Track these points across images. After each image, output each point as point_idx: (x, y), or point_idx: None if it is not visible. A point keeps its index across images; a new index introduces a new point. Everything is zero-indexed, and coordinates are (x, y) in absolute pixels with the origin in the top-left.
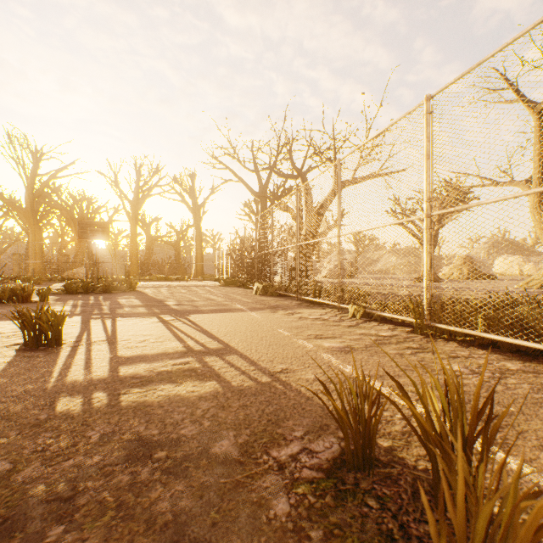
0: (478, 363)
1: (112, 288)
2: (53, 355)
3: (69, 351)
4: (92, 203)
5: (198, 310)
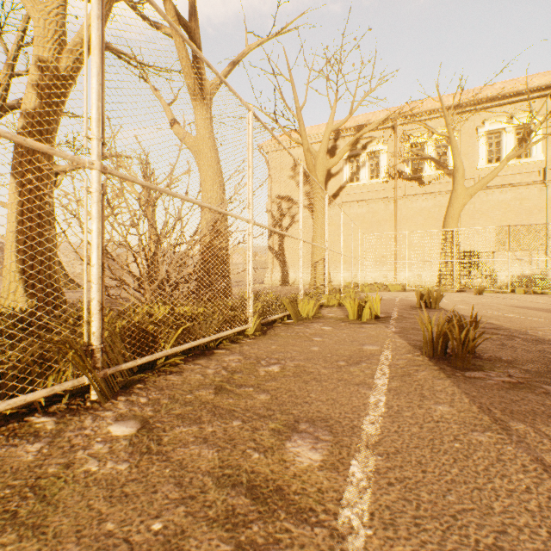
0: (243, 364)
1: None
2: None
3: None
4: None
5: None
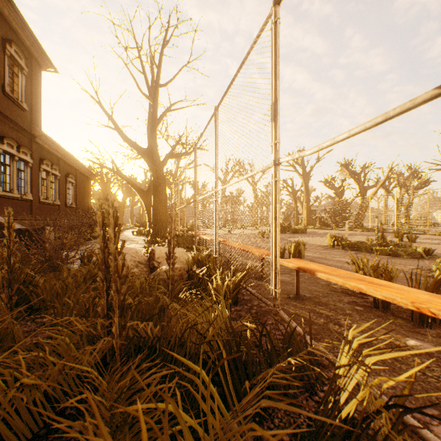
0: None
1: None
2: None
3: None
4: None
5: None
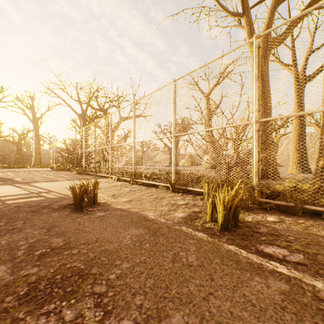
0: (136, 188)
1: None
2: None
3: None
4: None
5: (37, 181)
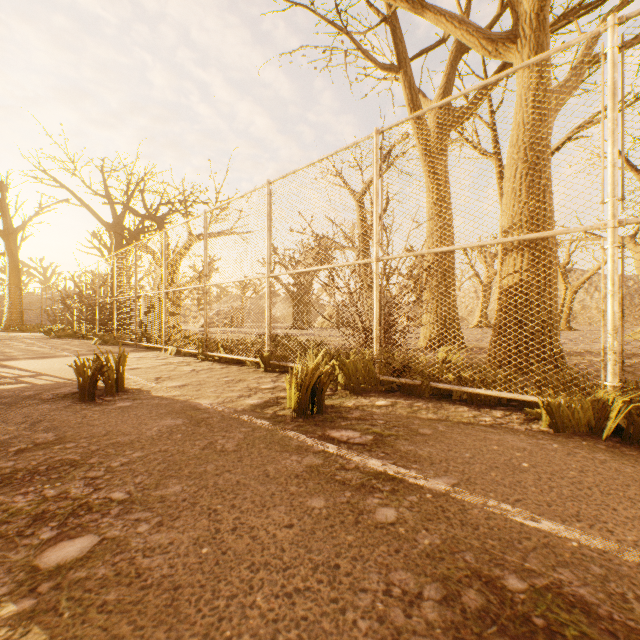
0: (205, 367)
1: None
2: None
3: None
4: None
5: (14, 359)
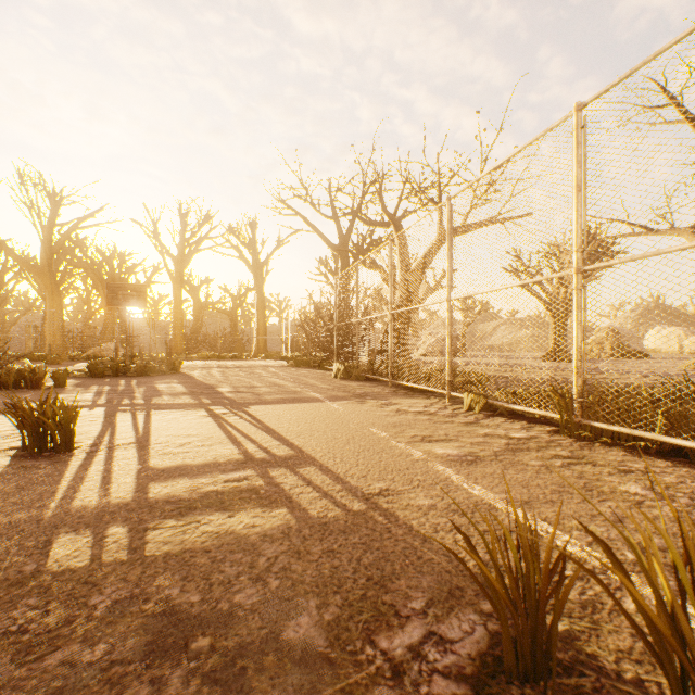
0: (665, 482)
1: (149, 370)
2: (59, 464)
3: (82, 459)
4: (125, 260)
5: (261, 400)
